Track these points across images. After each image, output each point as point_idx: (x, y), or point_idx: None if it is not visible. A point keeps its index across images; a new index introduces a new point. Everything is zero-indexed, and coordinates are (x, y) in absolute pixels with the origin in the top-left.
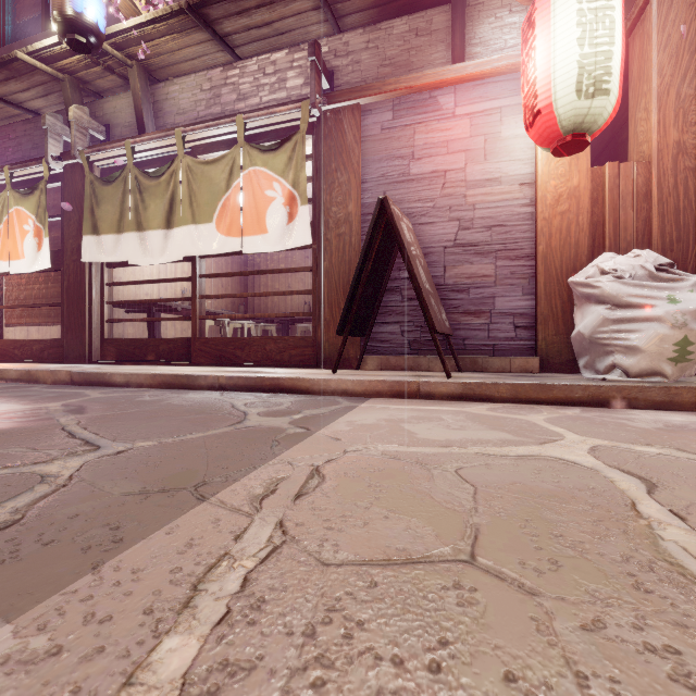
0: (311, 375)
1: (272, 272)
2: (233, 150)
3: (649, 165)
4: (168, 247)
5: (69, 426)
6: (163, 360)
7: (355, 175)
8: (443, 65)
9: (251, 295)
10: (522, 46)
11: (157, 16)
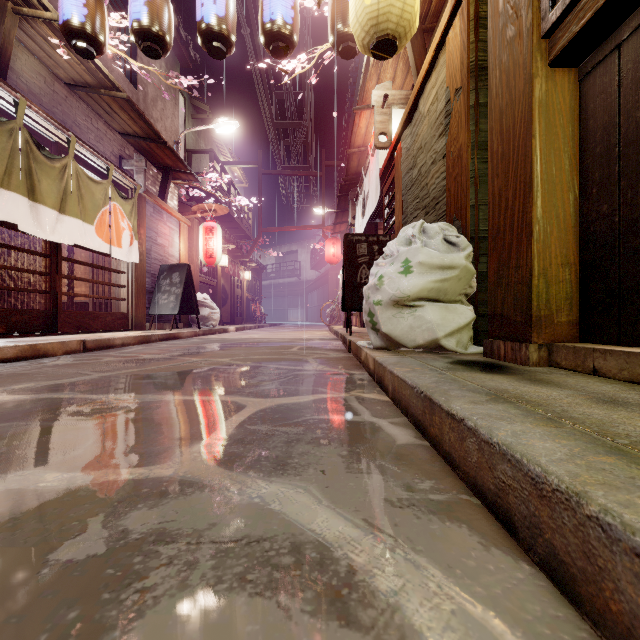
0: (177, 331)
1: (109, 269)
2: (106, 183)
3: (193, 266)
4: (58, 228)
5: (244, 341)
6: (22, 332)
7: (145, 232)
8: (155, 194)
9: (98, 282)
10: (206, 233)
11: (104, 71)
